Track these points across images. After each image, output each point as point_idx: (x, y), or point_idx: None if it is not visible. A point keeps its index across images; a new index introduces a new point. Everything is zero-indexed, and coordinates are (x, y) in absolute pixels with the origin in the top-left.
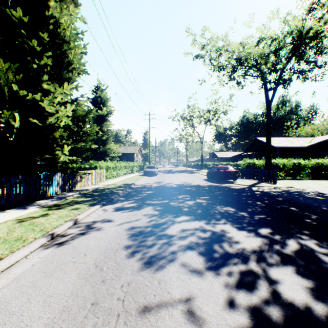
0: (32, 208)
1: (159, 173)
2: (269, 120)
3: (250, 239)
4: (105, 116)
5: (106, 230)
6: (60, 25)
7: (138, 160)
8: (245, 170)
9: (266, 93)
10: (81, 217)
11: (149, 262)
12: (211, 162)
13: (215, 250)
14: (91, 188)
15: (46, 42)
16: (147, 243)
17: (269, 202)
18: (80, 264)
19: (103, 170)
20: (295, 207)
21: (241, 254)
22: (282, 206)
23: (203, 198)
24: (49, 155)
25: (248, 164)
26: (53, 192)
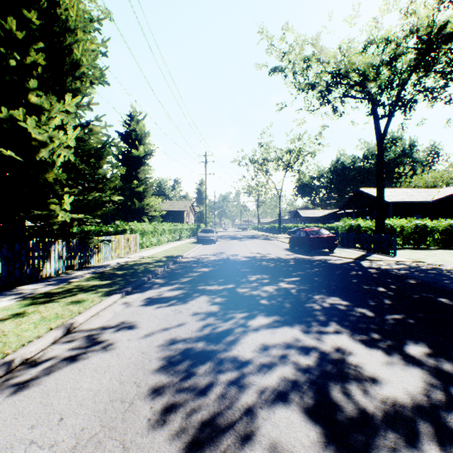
0: (3, 301)
1: (219, 239)
2: (381, 161)
3: (399, 372)
4: (142, 157)
5: (120, 348)
6: (60, 3)
7: (189, 220)
8: (345, 236)
9: (377, 122)
10: (82, 319)
11: (197, 443)
12: (293, 224)
13: (337, 405)
14: (116, 263)
15: (35, 27)
16: (196, 382)
17: (398, 287)
18: (40, 450)
19: (136, 235)
20: (447, 298)
21: (394, 417)
22: (423, 296)
23: (290, 280)
24: (41, 210)
25: (350, 227)
26: (51, 271)
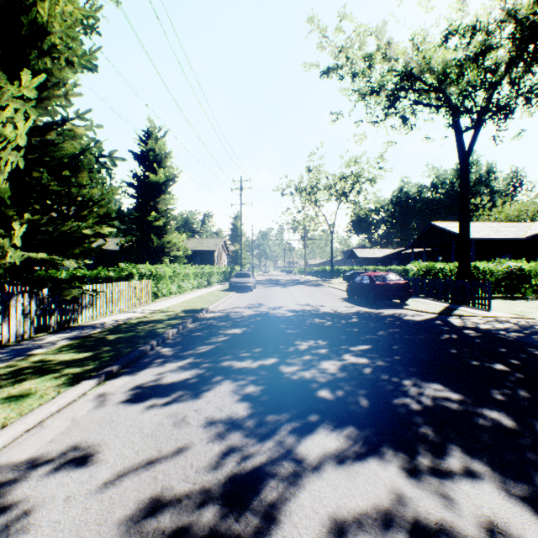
0: None
1: (257, 286)
2: (465, 186)
3: None
4: (162, 184)
5: (39, 529)
6: None
7: (221, 262)
8: (418, 282)
9: (459, 135)
10: (1, 441)
11: None
12: (348, 266)
13: None
14: (113, 321)
15: None
16: None
17: (524, 363)
18: None
19: (147, 281)
20: None
21: None
22: None
23: (358, 349)
24: None
25: (425, 270)
26: (10, 336)
